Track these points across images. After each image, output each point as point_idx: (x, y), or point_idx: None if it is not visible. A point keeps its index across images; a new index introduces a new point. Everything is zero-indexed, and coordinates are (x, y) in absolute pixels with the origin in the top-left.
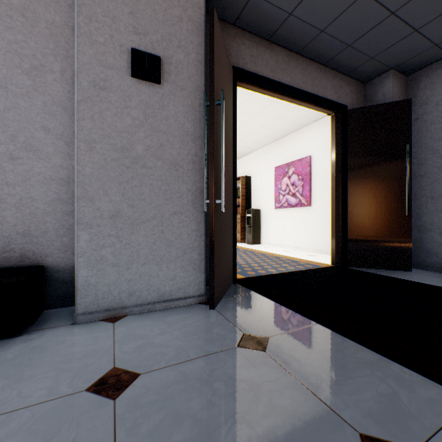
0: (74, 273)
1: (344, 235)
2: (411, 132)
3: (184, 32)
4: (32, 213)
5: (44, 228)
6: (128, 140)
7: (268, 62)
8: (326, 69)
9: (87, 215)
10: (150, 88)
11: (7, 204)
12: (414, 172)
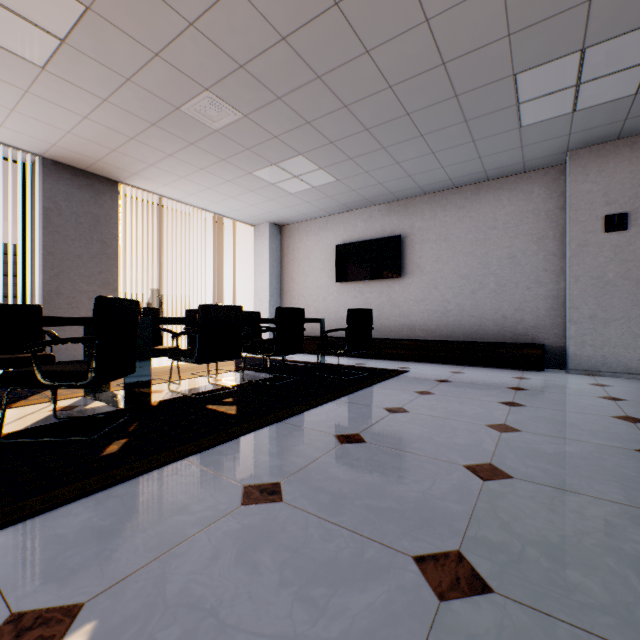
0: (560, 351)
1: None
2: None
3: None
4: (536, 316)
5: (543, 324)
6: (601, 272)
7: None
8: None
9: (574, 317)
10: (618, 235)
11: (525, 312)
12: None
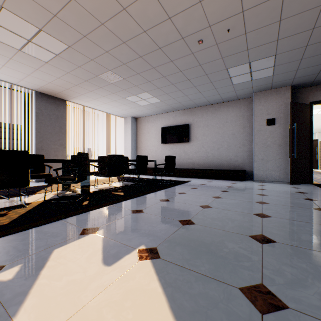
0: (252, 173)
1: None
2: None
3: (282, 108)
4: (243, 159)
5: (245, 162)
6: (265, 141)
7: None
8: None
9: (255, 159)
10: (271, 127)
11: (238, 157)
12: None
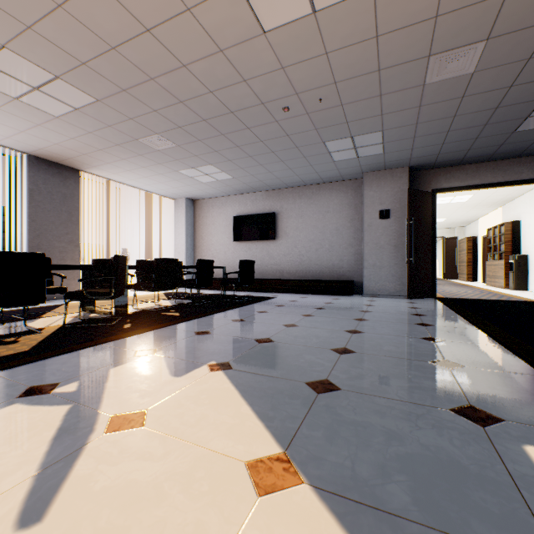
0: (362, 284)
1: None
2: None
3: (399, 196)
4: (350, 264)
5: (353, 269)
6: (378, 240)
7: (458, 177)
8: (520, 159)
9: (366, 265)
10: (385, 221)
11: (344, 262)
12: None
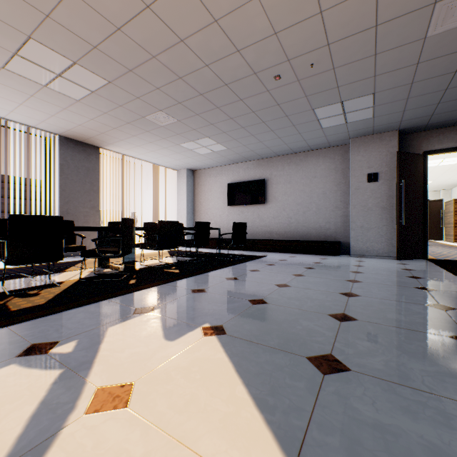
0: (348, 245)
1: None
2: None
3: (388, 159)
4: (337, 226)
5: (340, 231)
6: (366, 203)
7: (452, 138)
8: None
9: (353, 226)
10: (373, 184)
11: (331, 224)
12: None
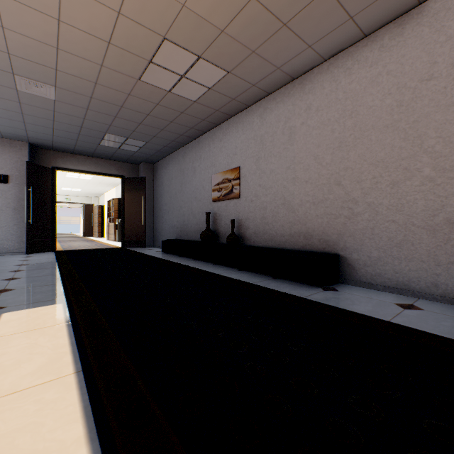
0: None
1: (123, 233)
2: (145, 190)
3: (20, 165)
4: None
5: None
6: None
7: (73, 162)
8: (111, 161)
9: None
10: (5, 185)
11: None
12: (155, 206)
